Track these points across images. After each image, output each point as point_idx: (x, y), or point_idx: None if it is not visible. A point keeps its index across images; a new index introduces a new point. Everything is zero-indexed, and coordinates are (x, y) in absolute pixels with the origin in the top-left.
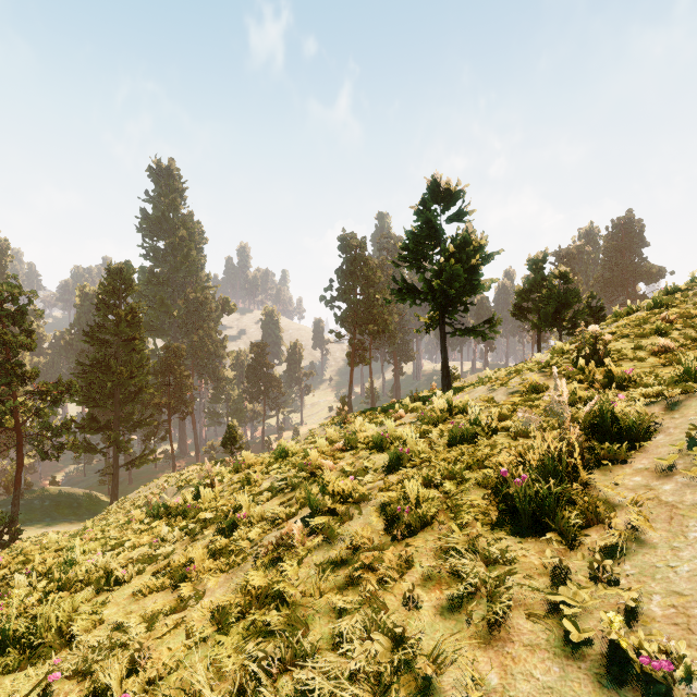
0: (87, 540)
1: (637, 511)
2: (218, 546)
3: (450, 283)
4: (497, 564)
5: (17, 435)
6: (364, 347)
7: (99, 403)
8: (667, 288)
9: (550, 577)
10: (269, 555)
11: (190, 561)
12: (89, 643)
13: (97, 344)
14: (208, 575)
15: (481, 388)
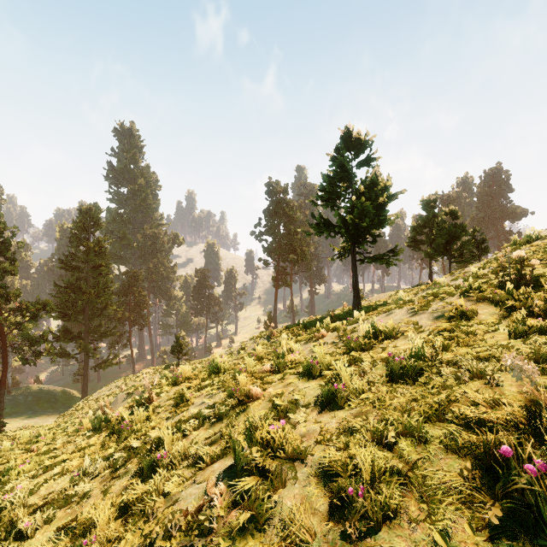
0: (31, 453)
1: None
2: (130, 499)
3: (361, 218)
4: None
5: (3, 344)
6: (286, 273)
7: (72, 318)
8: None
9: None
10: (180, 539)
11: (94, 522)
12: None
13: (70, 270)
14: None
15: (400, 310)
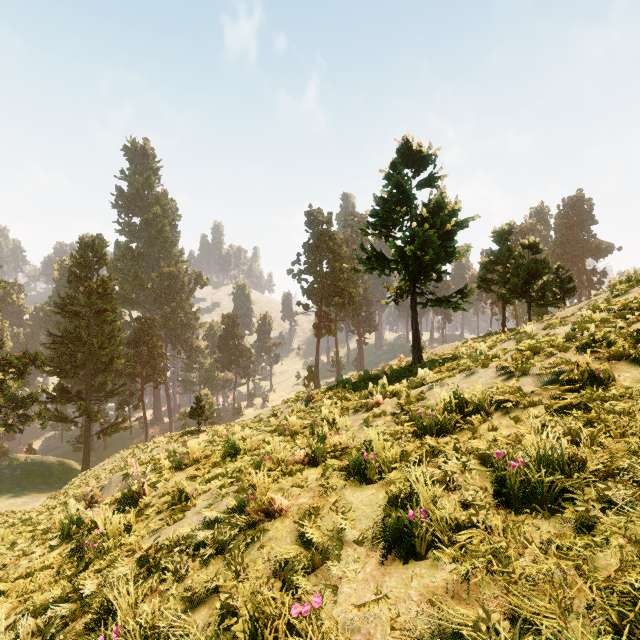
0: None
1: None
2: None
3: (423, 250)
4: None
5: None
6: (330, 319)
7: (70, 374)
8: None
9: None
10: None
11: None
12: None
13: (68, 316)
14: None
15: (485, 370)
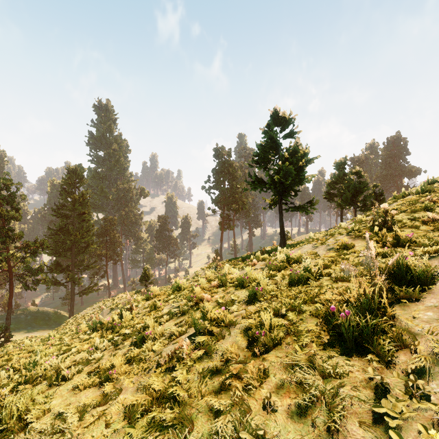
0: (49, 345)
1: (435, 340)
2: (132, 355)
3: (285, 177)
4: (330, 378)
5: (10, 274)
6: (230, 219)
7: (62, 254)
8: (428, 180)
9: (373, 390)
10: (166, 364)
11: (112, 366)
12: (38, 428)
13: (60, 217)
14: (124, 376)
15: (308, 245)
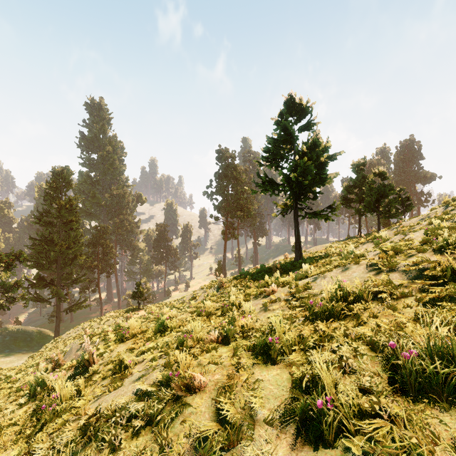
0: None
1: None
2: None
3: (303, 176)
4: None
5: None
6: (234, 227)
7: (45, 267)
8: None
9: None
10: None
11: None
12: None
13: (44, 225)
14: None
15: (357, 267)
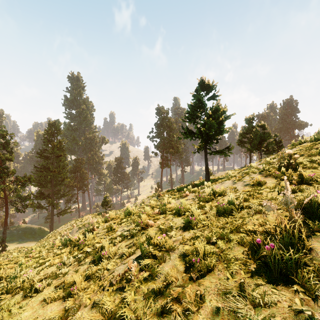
0: (30, 258)
1: None
2: (90, 272)
3: (209, 129)
4: (260, 306)
5: (5, 200)
6: (167, 159)
7: (44, 185)
8: (318, 131)
9: None
10: (117, 284)
11: (74, 282)
12: None
13: (43, 158)
14: (83, 292)
15: (228, 181)
